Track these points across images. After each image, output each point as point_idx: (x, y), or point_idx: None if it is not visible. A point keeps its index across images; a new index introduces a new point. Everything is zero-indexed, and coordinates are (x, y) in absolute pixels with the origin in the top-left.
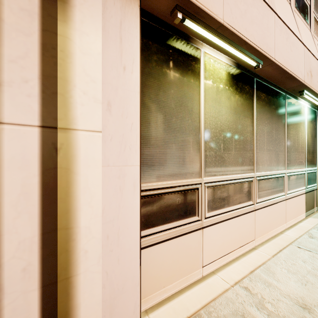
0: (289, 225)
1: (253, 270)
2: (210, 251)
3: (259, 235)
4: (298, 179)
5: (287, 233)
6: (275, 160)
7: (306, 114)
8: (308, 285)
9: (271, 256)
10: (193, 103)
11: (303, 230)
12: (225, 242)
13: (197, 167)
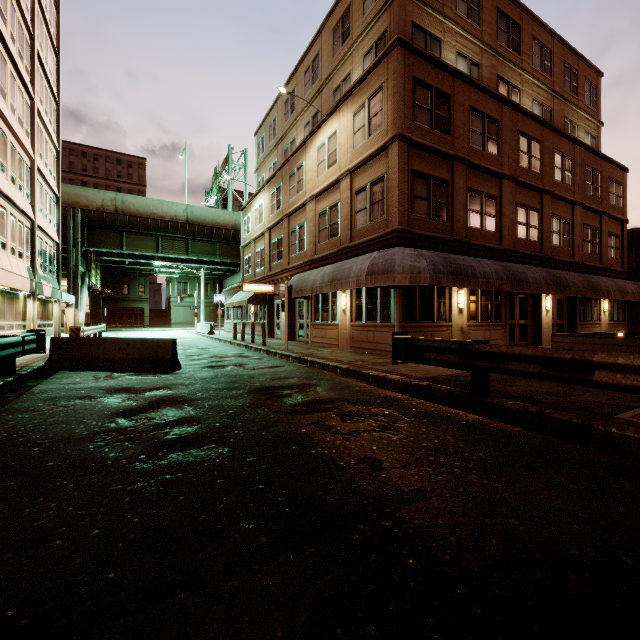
0: None
1: None
2: None
3: None
4: (19, 326)
5: None
6: (11, 318)
7: (22, 298)
8: None
9: None
10: None
11: None
12: None
13: None
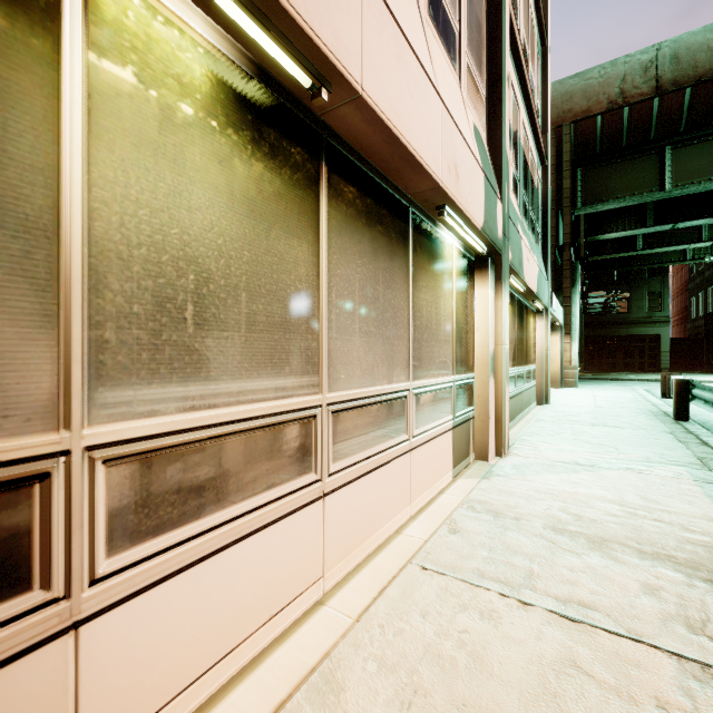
0: (418, 506)
1: (285, 699)
2: (125, 695)
3: (337, 558)
4: (439, 400)
5: (410, 531)
6: (383, 358)
7: (454, 262)
8: (417, 704)
9: (355, 618)
10: (9, 117)
11: (443, 514)
12: (205, 630)
13: (39, 390)
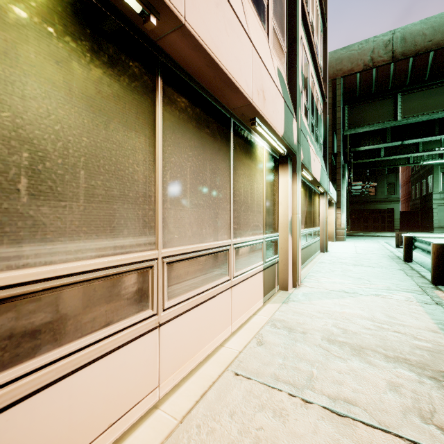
0: (238, 325)
1: None
2: None
3: (171, 370)
4: (253, 252)
5: (230, 344)
6: (210, 223)
7: (264, 159)
8: None
9: (179, 419)
10: None
11: (254, 330)
12: None
13: None
